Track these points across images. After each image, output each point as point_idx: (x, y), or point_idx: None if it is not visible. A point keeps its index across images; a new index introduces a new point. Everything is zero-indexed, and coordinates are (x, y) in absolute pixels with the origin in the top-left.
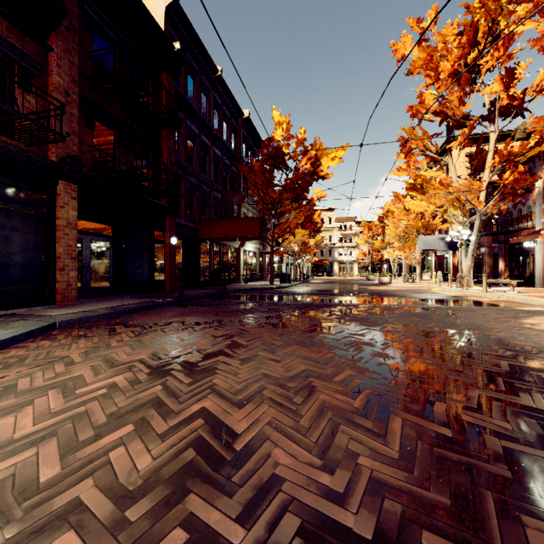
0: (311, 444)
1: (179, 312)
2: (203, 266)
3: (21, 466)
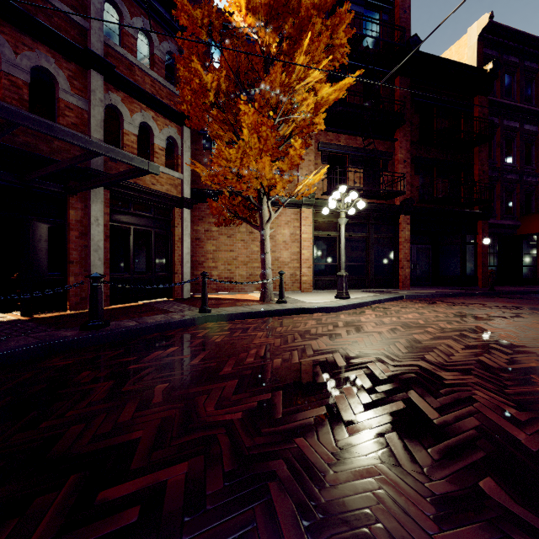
0: (521, 337)
1: (484, 300)
2: (526, 263)
3: (414, 321)
